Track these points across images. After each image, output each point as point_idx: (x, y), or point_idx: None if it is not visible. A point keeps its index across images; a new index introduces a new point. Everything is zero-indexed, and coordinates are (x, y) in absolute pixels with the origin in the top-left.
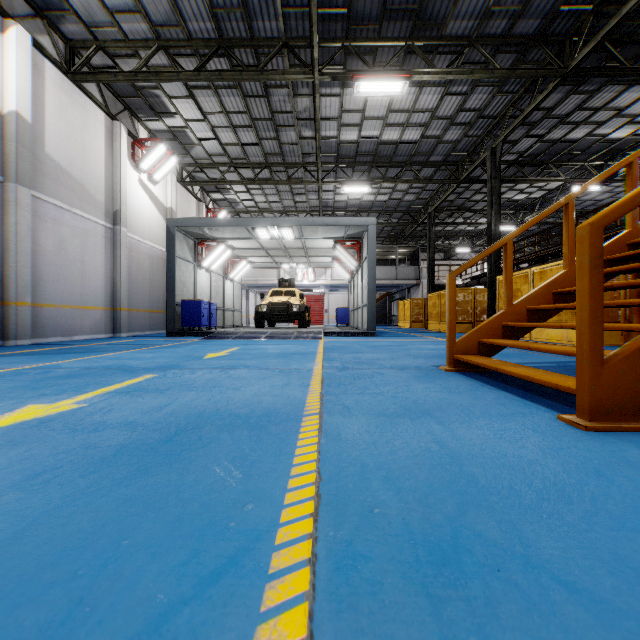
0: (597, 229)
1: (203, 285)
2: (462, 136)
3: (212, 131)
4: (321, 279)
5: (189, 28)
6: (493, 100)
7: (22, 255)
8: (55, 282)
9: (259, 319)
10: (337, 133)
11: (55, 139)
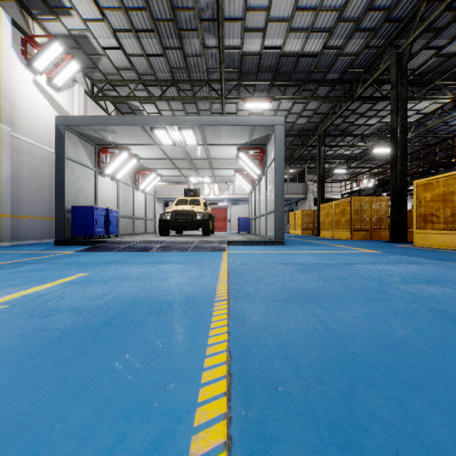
0: None
1: (108, 193)
2: (363, 47)
3: (114, 36)
4: (225, 193)
5: None
6: None
7: None
8: None
9: (163, 227)
10: (240, 42)
11: None
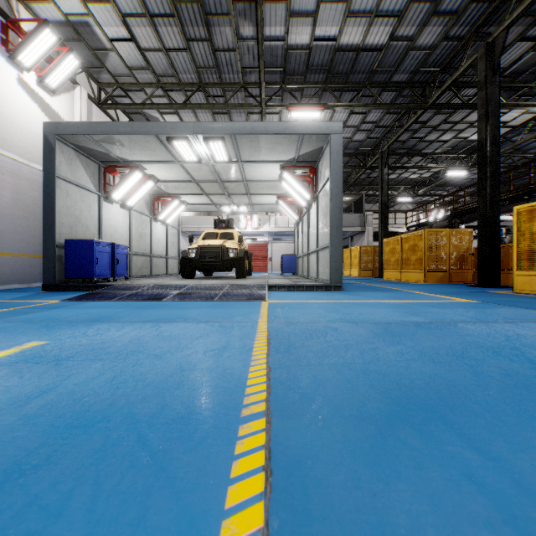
0: None
1: (116, 224)
2: (441, 37)
3: (123, 24)
4: (265, 226)
5: None
6: None
7: None
8: None
9: (186, 267)
10: (285, 31)
11: None
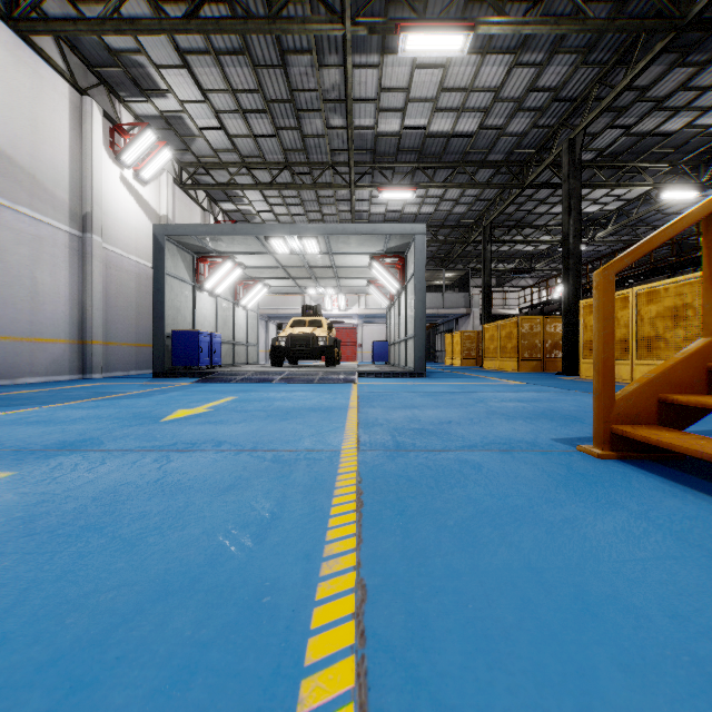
0: None
1: (206, 312)
2: (530, 126)
3: (216, 117)
4: (354, 308)
5: None
6: (574, 75)
7: None
8: None
9: (276, 355)
10: (374, 121)
11: None
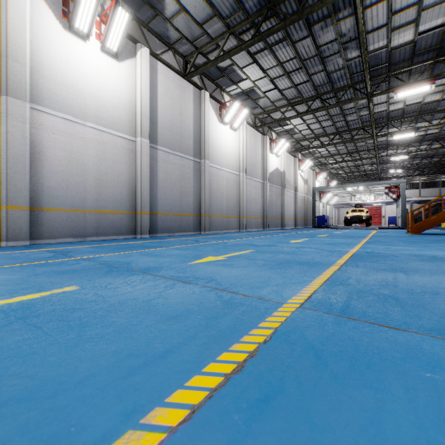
0: (411, 213)
1: (321, 209)
2: None
3: (326, 149)
4: (379, 199)
5: (327, 132)
6: None
7: (284, 206)
8: (286, 212)
9: (346, 222)
10: (386, 139)
11: (286, 172)
